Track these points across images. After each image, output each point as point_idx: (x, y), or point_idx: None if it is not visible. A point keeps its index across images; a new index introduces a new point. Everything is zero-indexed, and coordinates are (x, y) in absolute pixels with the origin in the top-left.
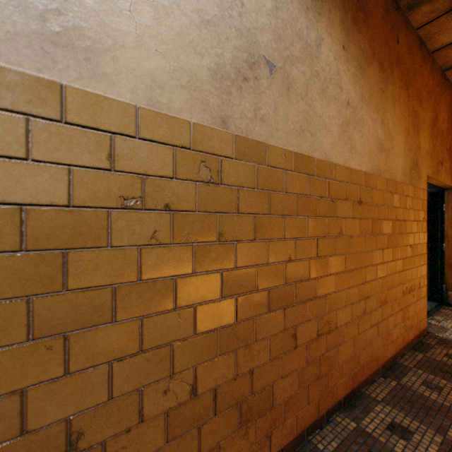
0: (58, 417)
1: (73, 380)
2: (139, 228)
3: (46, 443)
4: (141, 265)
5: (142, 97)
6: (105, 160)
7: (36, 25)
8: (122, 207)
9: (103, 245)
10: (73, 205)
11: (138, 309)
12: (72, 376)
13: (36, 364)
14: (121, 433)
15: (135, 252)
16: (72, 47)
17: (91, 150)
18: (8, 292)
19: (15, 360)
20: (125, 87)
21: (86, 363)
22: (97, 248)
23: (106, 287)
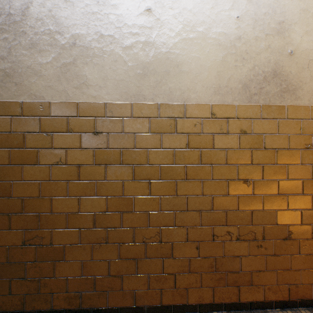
0: (285, 223)
1: (289, 212)
2: (311, 157)
3: (281, 231)
4: (312, 172)
5: (312, 102)
6: (299, 130)
7: (279, 88)
8: (304, 148)
9: (298, 163)
10: (289, 148)
11: (310, 191)
12: (288, 210)
13: (279, 203)
14: (304, 239)
15: (309, 167)
16: (288, 91)
17: (294, 127)
18: (272, 177)
19: (274, 199)
20: (305, 100)
21: (293, 207)
22: (296, 164)
23: (299, 179)
